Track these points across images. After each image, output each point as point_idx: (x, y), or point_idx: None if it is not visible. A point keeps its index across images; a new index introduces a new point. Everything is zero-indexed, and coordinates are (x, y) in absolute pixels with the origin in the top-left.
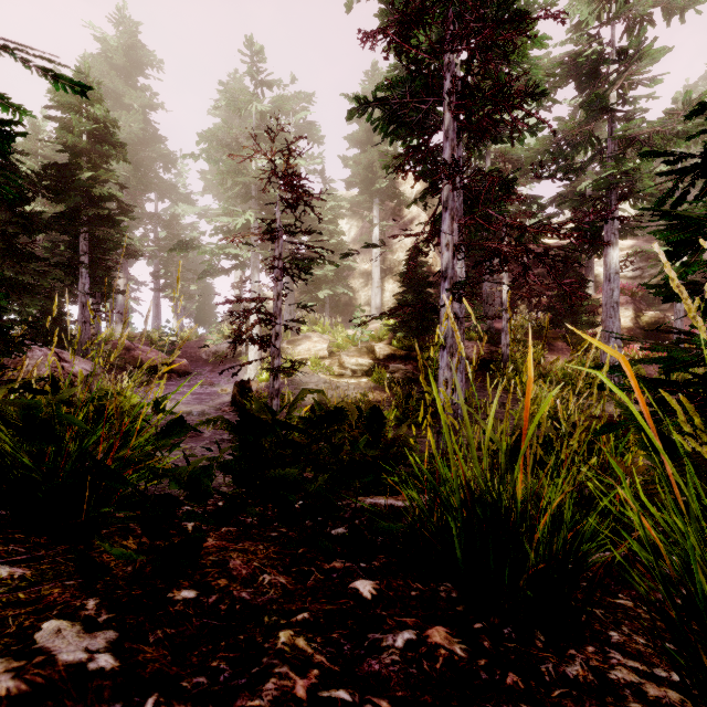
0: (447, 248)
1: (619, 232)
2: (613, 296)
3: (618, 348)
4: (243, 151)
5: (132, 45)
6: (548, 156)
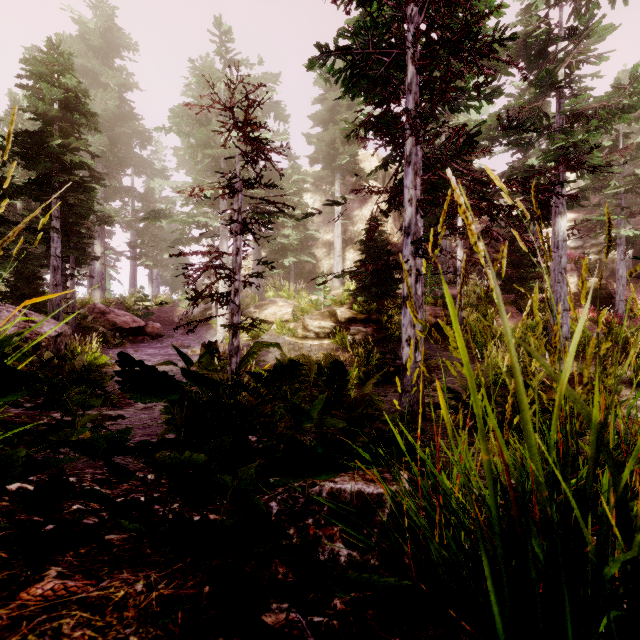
0: (411, 203)
1: (566, 203)
2: (561, 262)
3: (565, 311)
4: (212, 125)
5: (108, 28)
6: (499, 132)
